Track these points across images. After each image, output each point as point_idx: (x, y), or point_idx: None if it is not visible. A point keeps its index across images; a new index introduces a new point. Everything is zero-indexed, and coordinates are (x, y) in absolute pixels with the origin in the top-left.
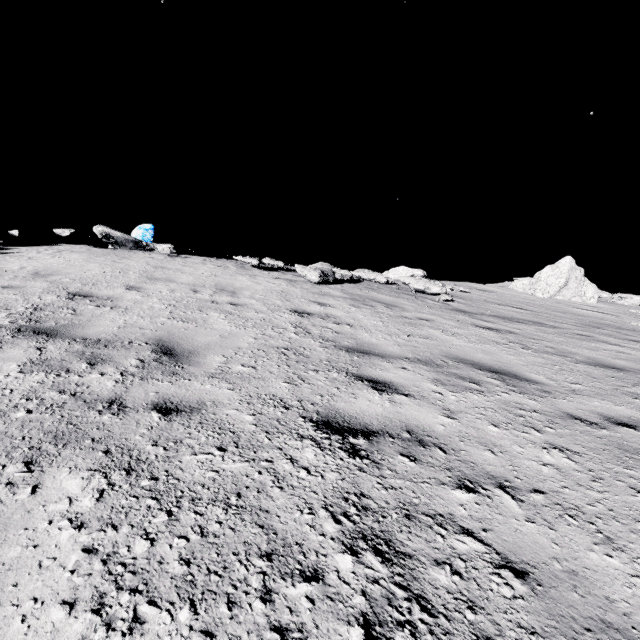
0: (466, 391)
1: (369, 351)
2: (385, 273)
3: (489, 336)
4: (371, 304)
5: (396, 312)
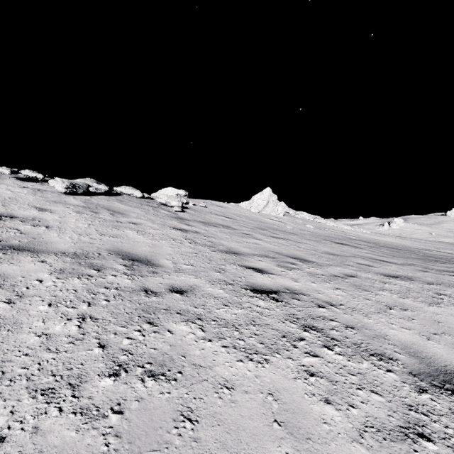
0: (76, 277)
1: (30, 248)
2: (159, 191)
3: (174, 235)
4: (99, 211)
5: (115, 217)
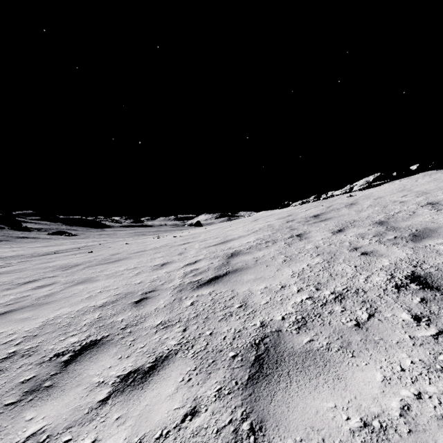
0: (356, 237)
1: (386, 223)
2: None
3: None
4: None
5: None
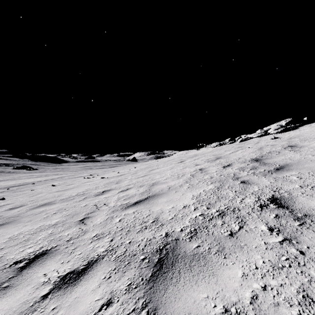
0: None
1: None
2: None
3: None
4: None
5: None
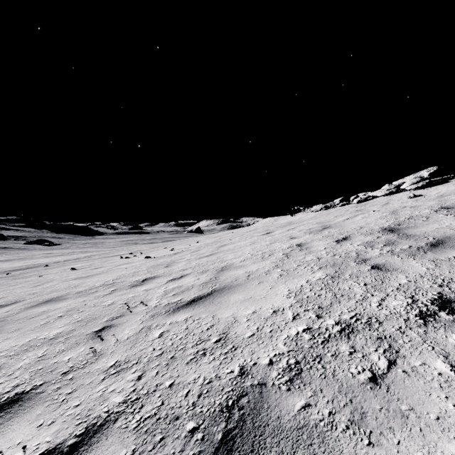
0: None
1: None
2: None
3: None
4: None
5: None
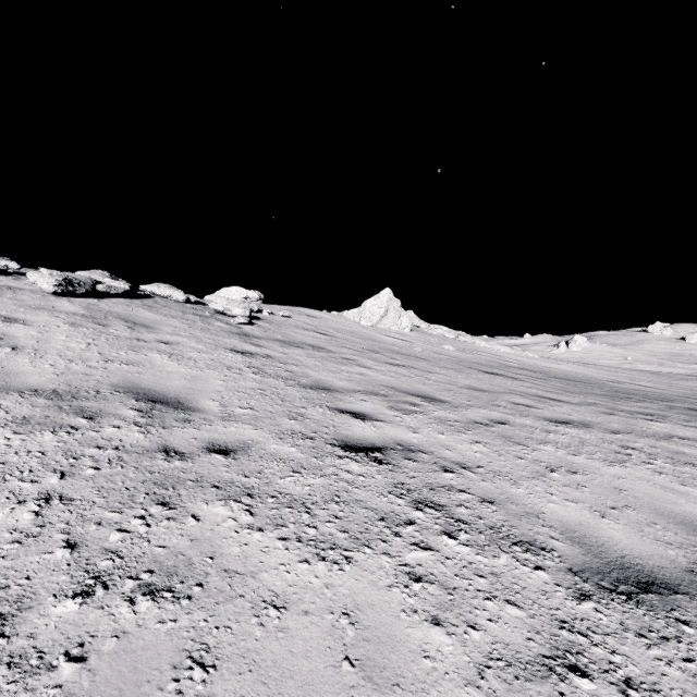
0: (48, 430)
1: None
2: (217, 293)
3: (230, 361)
4: (109, 323)
5: (135, 333)
